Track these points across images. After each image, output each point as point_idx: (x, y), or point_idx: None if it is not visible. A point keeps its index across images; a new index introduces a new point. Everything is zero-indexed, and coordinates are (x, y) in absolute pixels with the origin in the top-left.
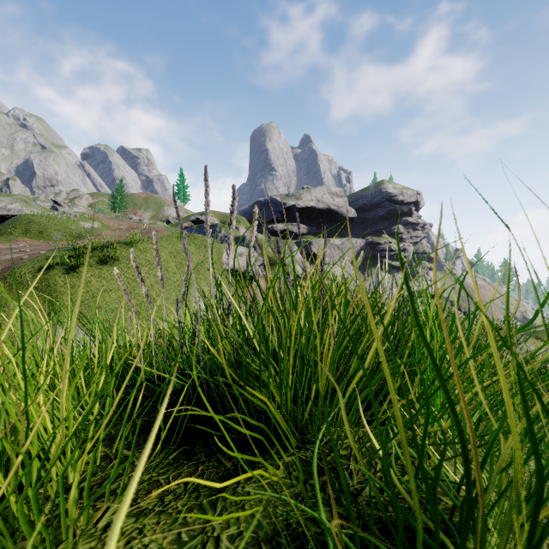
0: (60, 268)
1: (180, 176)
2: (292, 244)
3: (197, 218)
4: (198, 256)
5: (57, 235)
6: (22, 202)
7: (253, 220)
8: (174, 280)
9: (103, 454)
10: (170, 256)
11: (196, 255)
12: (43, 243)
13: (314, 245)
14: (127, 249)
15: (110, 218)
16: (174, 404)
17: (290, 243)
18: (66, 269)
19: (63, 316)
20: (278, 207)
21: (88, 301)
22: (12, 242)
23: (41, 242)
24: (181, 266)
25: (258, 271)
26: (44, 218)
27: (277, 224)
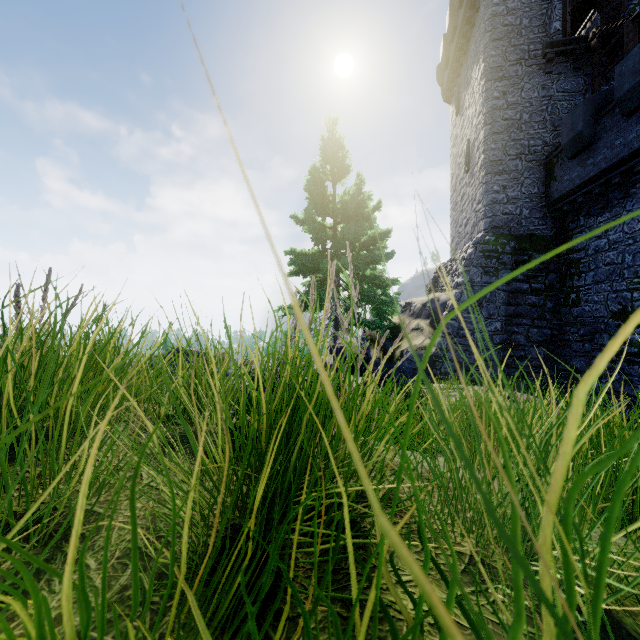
0: None
1: None
2: None
3: None
4: None
5: None
6: None
7: None
8: None
9: None
10: None
11: None
12: None
13: None
14: None
15: None
16: None
17: None
18: None
19: None
20: None
21: None
22: None
23: None
24: None
25: None
26: None
27: None
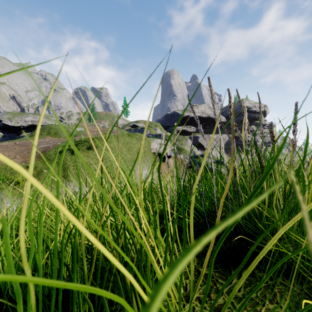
0: (68, 151)
1: (124, 101)
2: (187, 138)
3: (134, 124)
4: (138, 145)
5: (63, 135)
6: (46, 118)
7: (244, 112)
8: (125, 158)
9: (185, 270)
10: (123, 145)
11: (137, 144)
12: (57, 139)
13: (200, 139)
14: (101, 141)
15: (88, 125)
16: (200, 235)
17: (261, 128)
18: (71, 152)
19: (71, 177)
20: (179, 117)
21: (82, 169)
22: (42, 138)
23: (56, 138)
24: (129, 150)
25: (171, 153)
26: (57, 126)
27: (178, 126)
